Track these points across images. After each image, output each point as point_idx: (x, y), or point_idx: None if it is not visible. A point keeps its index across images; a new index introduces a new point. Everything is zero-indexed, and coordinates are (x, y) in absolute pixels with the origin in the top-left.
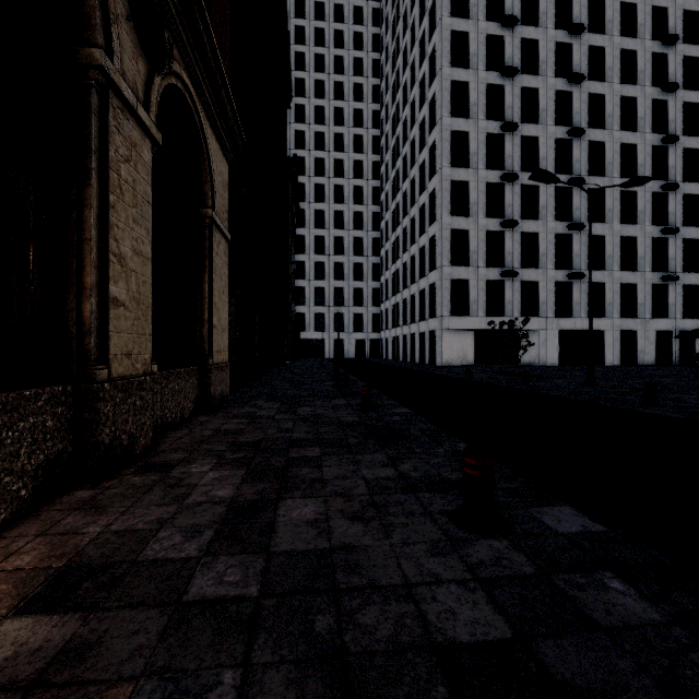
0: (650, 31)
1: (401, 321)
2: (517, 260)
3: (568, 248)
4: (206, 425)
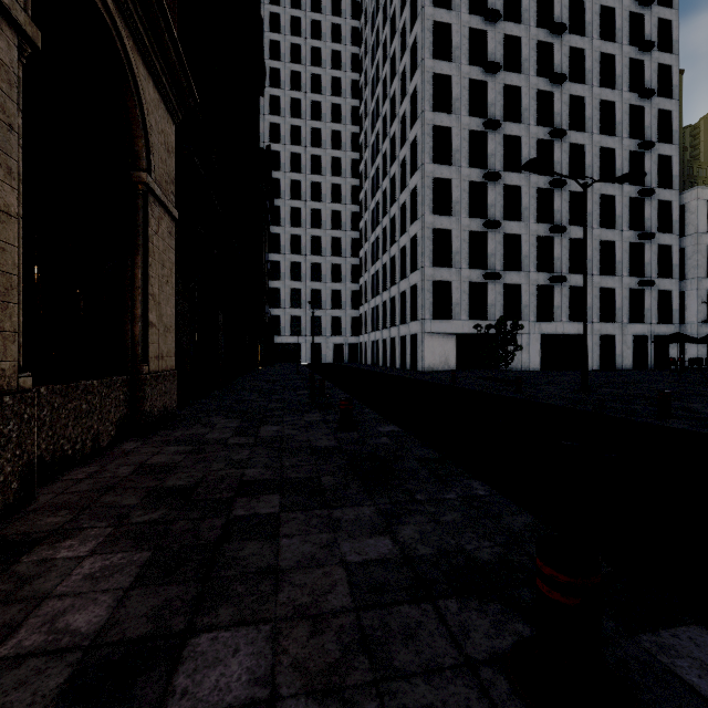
0: (627, 36)
1: (381, 325)
2: (499, 262)
3: (549, 251)
4: (129, 457)
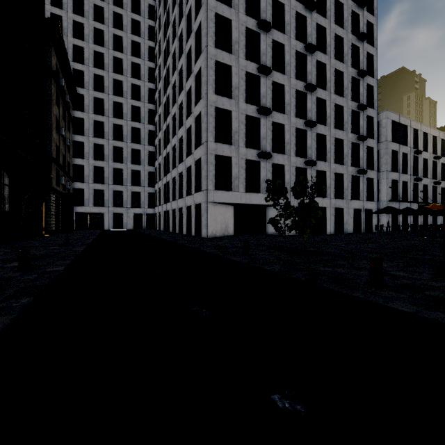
0: None
1: (171, 197)
2: (269, 145)
3: (303, 141)
4: None
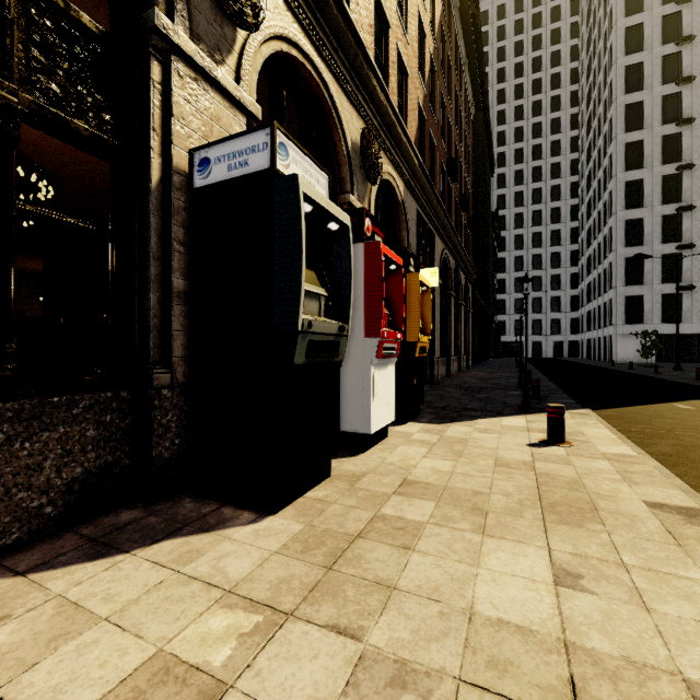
0: None
1: (591, 326)
2: (696, 275)
3: None
4: (471, 370)
